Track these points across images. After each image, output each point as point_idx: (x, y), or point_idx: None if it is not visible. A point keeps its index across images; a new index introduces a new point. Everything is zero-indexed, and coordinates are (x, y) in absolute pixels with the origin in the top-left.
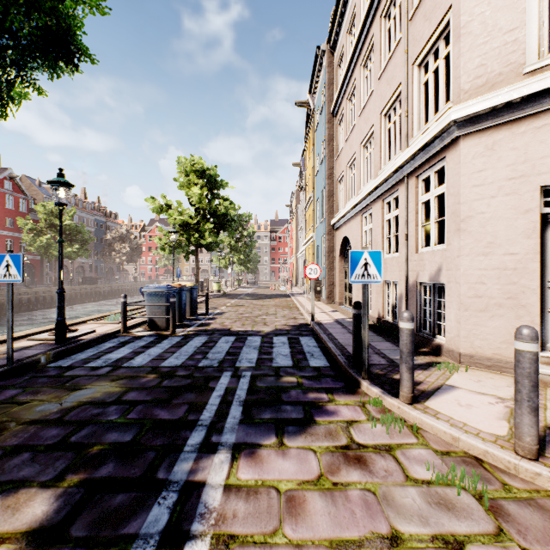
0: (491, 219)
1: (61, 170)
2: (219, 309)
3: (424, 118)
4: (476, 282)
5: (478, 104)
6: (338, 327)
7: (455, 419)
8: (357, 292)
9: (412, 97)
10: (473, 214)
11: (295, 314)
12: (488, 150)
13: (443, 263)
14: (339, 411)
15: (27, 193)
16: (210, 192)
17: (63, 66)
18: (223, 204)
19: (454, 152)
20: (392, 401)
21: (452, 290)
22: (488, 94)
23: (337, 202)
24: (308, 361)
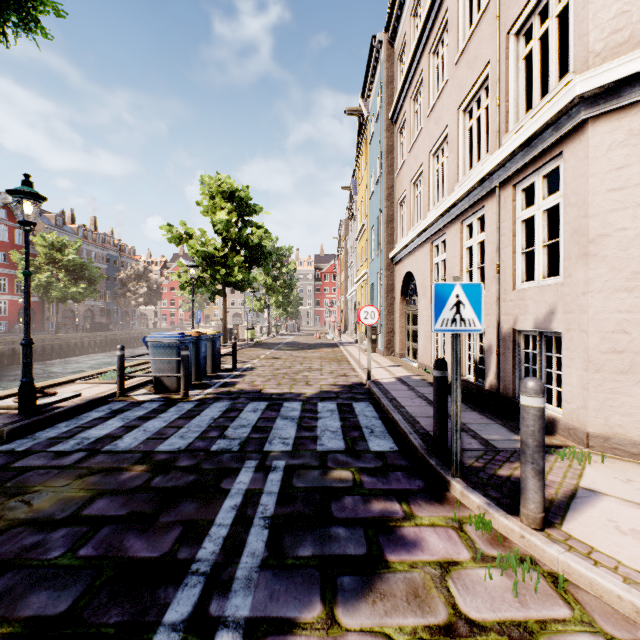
0: (639, 238)
1: (27, 176)
2: (250, 363)
3: (523, 105)
4: (614, 330)
5: (620, 67)
6: (403, 389)
7: (626, 566)
8: (424, 342)
9: (506, 78)
10: (608, 231)
11: (345, 369)
12: (633, 137)
13: (559, 303)
14: (424, 539)
15: None
16: (241, 218)
17: (19, 24)
18: (256, 232)
19: (577, 144)
20: (509, 524)
21: (574, 342)
22: (637, 52)
23: (397, 229)
24: (367, 442)
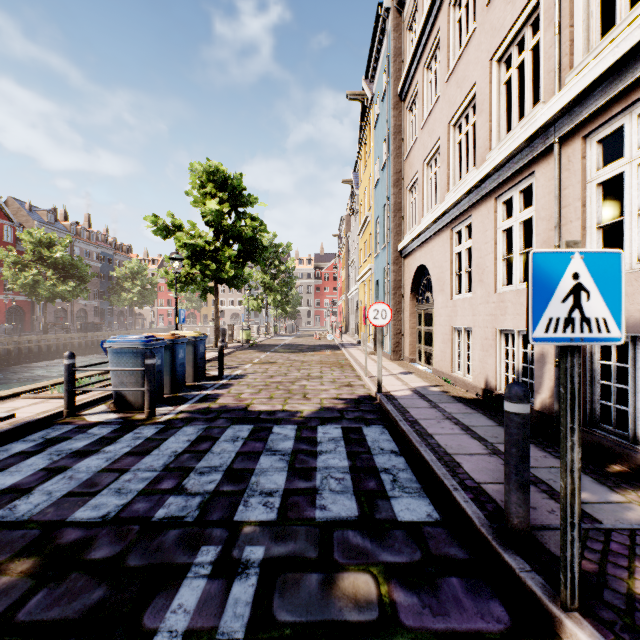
0: None
1: None
2: (241, 369)
3: (598, 26)
4: None
5: None
6: (423, 406)
7: None
8: (442, 346)
9: None
10: None
11: (349, 376)
12: None
13: None
14: None
15: (14, 219)
16: (234, 209)
17: None
18: (250, 225)
19: None
20: None
21: None
22: None
23: (406, 218)
24: (391, 501)
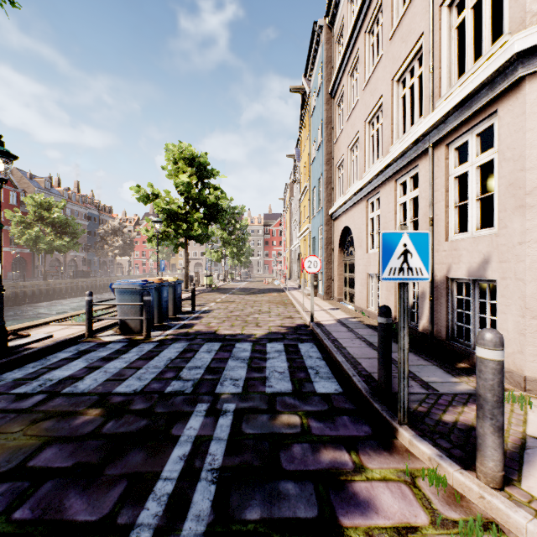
0: None
1: None
2: (207, 306)
3: (456, 70)
4: None
5: None
6: (343, 330)
7: None
8: (360, 288)
9: (439, 47)
10: None
11: (290, 311)
12: None
13: (493, 253)
14: (377, 498)
15: (18, 186)
16: (201, 181)
17: None
18: (213, 193)
19: (513, 101)
20: (465, 481)
21: (509, 290)
22: None
23: (335, 189)
24: (313, 383)
